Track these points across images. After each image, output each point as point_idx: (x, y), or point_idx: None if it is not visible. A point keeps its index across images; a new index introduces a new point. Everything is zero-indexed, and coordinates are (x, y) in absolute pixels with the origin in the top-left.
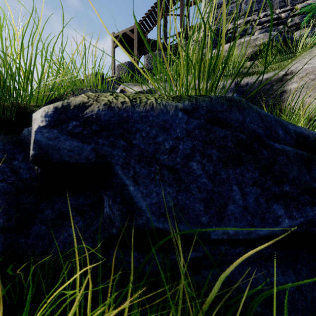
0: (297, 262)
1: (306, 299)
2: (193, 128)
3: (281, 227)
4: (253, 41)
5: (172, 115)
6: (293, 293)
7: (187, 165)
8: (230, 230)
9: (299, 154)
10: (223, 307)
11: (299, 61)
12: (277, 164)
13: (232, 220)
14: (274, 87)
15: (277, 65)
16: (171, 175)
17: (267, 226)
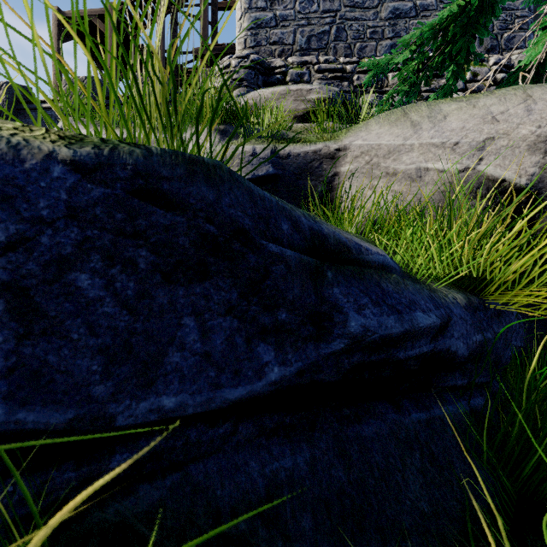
0: (317, 428)
1: (321, 484)
2: (90, 202)
3: (266, 381)
4: (305, 93)
5: (30, 168)
6: (303, 479)
7: (60, 279)
8: (168, 402)
9: (304, 262)
10: (172, 546)
11: (354, 134)
12: (271, 277)
13: (175, 383)
14: (325, 166)
15: (330, 134)
16: (3, 302)
17: (243, 384)
